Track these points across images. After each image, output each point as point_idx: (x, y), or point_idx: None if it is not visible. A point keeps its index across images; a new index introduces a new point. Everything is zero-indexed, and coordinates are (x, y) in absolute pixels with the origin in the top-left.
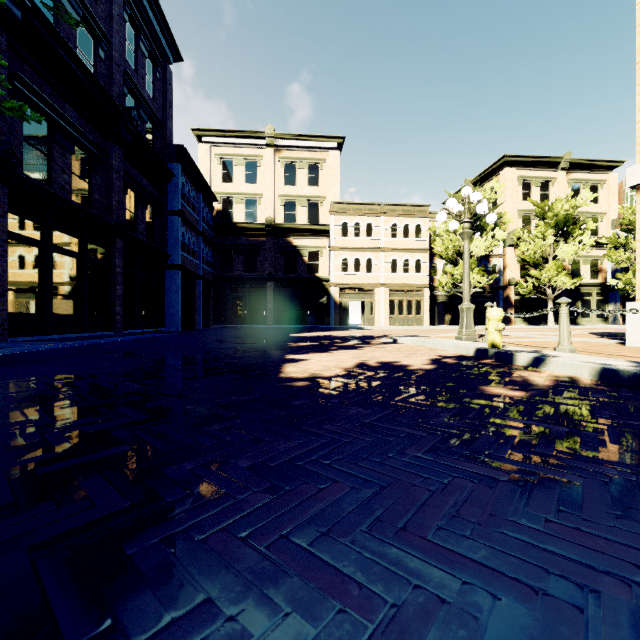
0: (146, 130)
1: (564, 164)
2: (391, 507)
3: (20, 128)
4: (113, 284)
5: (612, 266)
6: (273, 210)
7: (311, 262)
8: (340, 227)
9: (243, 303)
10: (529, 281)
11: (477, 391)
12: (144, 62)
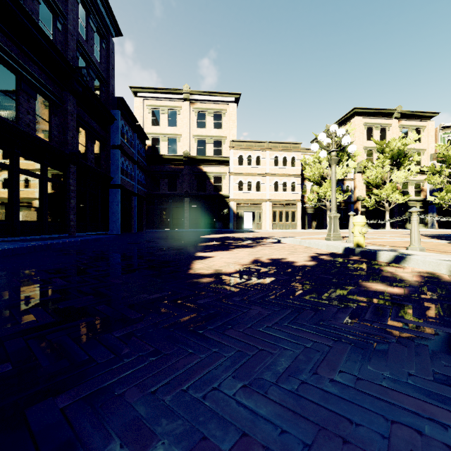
0: (94, 85)
1: (397, 114)
2: None
3: None
4: (68, 198)
5: (430, 187)
6: (189, 146)
7: (216, 184)
8: (237, 158)
9: (167, 213)
10: (372, 197)
11: (360, 287)
12: (93, 35)
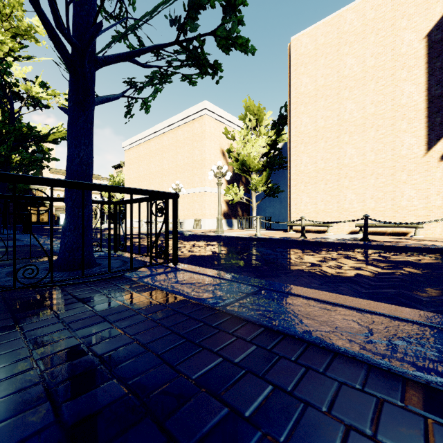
0: None
1: None
2: None
3: None
4: None
5: None
6: None
7: (38, 194)
8: None
9: None
10: None
11: None
12: None
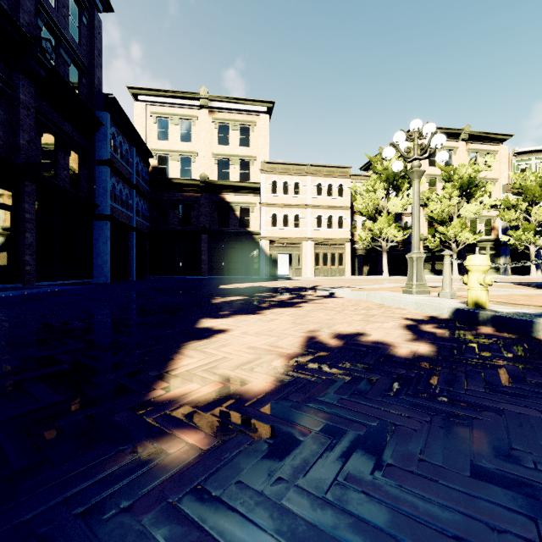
0: (70, 74)
1: (464, 135)
2: None
3: None
4: (21, 231)
5: (503, 225)
6: (207, 168)
7: (243, 217)
8: (270, 185)
9: (178, 255)
10: (437, 236)
11: None
12: (66, 1)
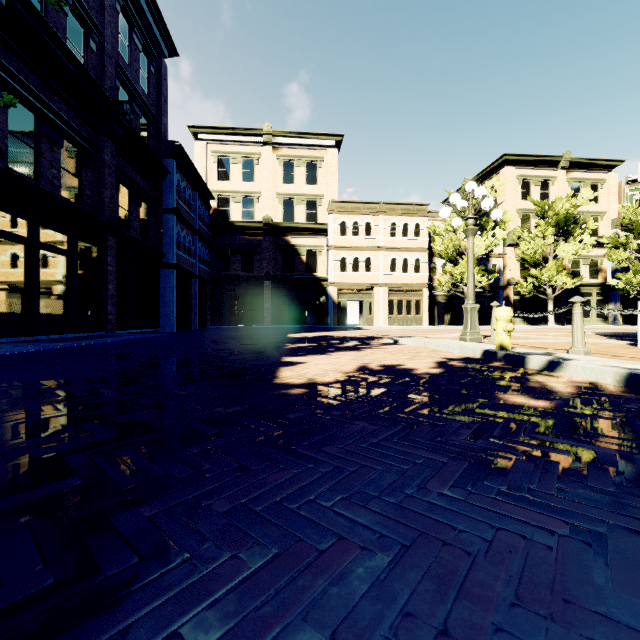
0: (140, 125)
1: (564, 163)
2: (420, 586)
3: (4, 119)
4: (105, 283)
5: (612, 266)
6: (271, 209)
7: (309, 261)
8: (339, 226)
9: (240, 303)
10: (529, 281)
11: (495, 400)
12: (138, 56)
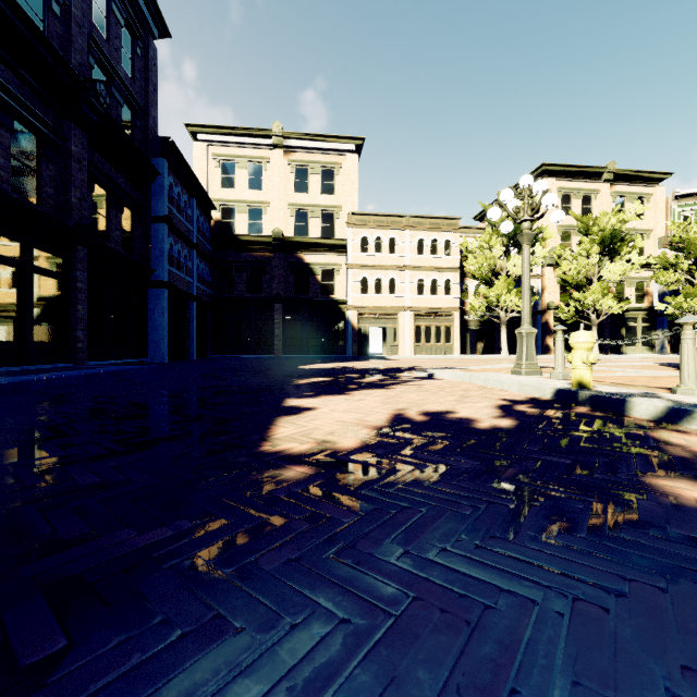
0: (122, 116)
1: (608, 175)
2: None
3: None
4: (73, 303)
5: (659, 289)
6: (281, 221)
7: (325, 282)
8: (359, 242)
9: (246, 329)
10: (571, 305)
11: (657, 496)
12: (119, 31)
